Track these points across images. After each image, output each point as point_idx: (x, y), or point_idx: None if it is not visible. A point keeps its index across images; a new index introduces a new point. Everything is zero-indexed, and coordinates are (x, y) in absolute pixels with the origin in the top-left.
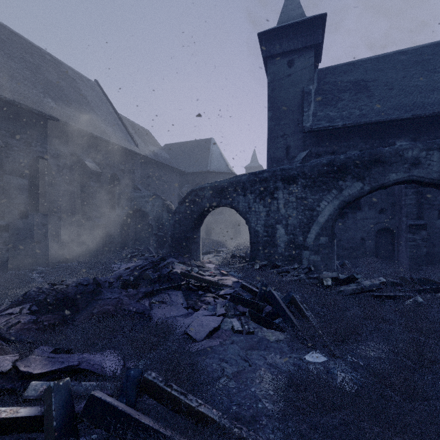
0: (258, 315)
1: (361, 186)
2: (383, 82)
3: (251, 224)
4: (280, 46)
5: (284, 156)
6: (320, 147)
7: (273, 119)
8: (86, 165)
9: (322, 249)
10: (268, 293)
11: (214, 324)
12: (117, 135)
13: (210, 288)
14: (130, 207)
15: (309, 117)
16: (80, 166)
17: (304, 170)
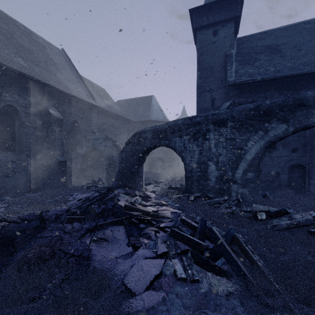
0: (201, 257)
1: (286, 128)
2: (293, 45)
3: (186, 161)
4: (207, 19)
5: (210, 106)
6: (241, 98)
7: (201, 78)
8: (50, 112)
9: (249, 183)
10: (209, 230)
11: (156, 271)
12: (77, 90)
13: (151, 221)
14: (88, 148)
15: (232, 73)
16: (45, 114)
17: (233, 114)
